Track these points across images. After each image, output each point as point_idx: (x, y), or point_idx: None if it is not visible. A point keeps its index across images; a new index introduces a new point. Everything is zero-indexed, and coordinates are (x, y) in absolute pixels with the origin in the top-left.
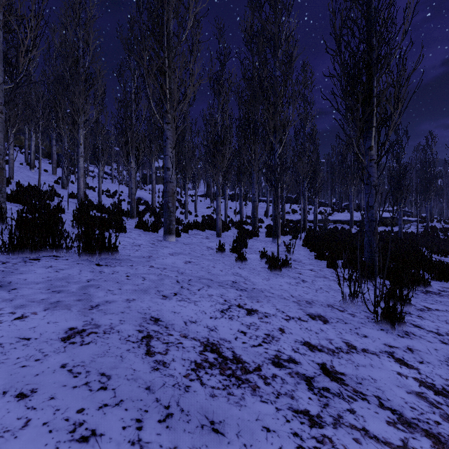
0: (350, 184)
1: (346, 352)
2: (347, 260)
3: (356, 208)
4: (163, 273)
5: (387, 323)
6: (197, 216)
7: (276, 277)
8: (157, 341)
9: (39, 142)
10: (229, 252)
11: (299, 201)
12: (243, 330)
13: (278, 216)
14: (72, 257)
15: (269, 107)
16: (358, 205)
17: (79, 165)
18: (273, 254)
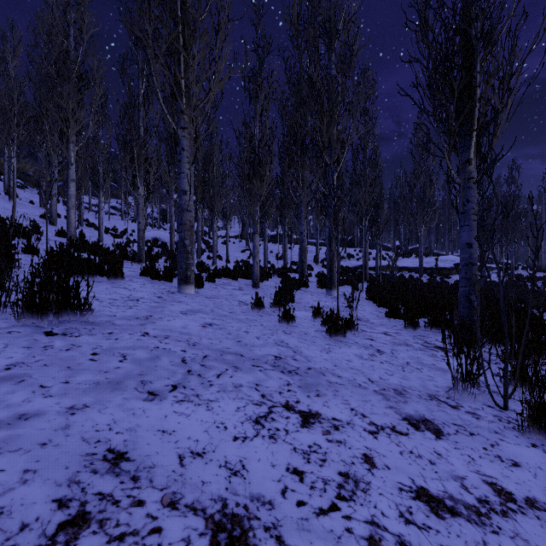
0: (419, 222)
1: (501, 512)
2: (432, 319)
3: (424, 253)
4: (162, 345)
5: (539, 431)
6: (229, 261)
7: (339, 346)
8: (96, 534)
9: (14, 160)
10: (269, 308)
11: (355, 244)
12: (298, 467)
13: (335, 260)
14: (6, 321)
15: (322, 115)
16: (427, 249)
17: (69, 193)
18: (332, 311)
